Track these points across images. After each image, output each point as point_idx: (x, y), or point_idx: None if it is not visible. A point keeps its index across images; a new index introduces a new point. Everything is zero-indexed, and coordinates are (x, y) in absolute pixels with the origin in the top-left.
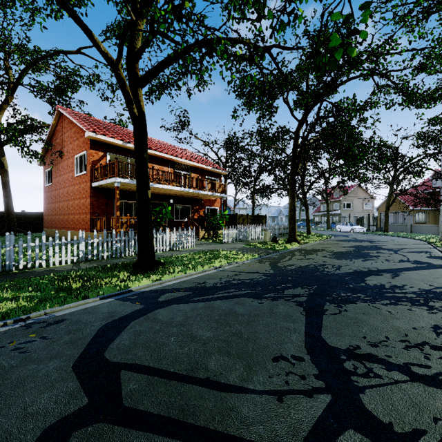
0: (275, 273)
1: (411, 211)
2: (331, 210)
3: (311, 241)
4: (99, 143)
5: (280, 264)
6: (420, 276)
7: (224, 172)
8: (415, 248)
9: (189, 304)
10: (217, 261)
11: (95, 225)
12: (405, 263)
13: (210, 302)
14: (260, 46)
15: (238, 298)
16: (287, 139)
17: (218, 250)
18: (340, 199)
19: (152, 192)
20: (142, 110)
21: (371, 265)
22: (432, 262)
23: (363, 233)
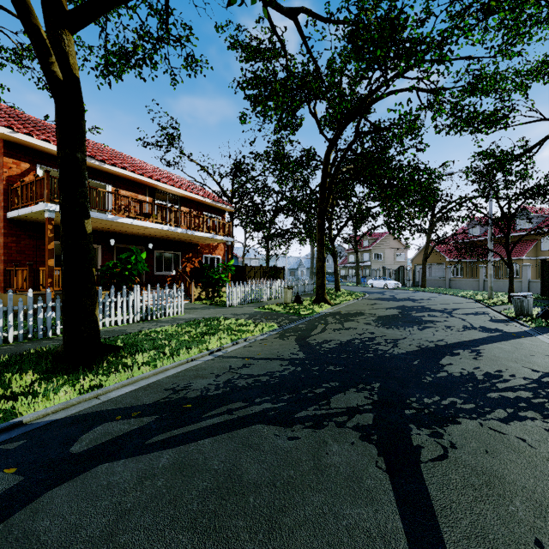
0: (308, 359)
1: (448, 263)
2: (361, 262)
3: (343, 301)
4: (21, 147)
5: (312, 339)
6: (507, 353)
7: (230, 208)
8: (468, 309)
9: (139, 460)
10: (215, 338)
11: (12, 281)
12: (473, 331)
13: (188, 448)
14: (282, 6)
15: (248, 428)
16: (313, 167)
17: (218, 318)
18: (371, 249)
19: (118, 231)
20: (73, 72)
21: (435, 336)
22: (502, 329)
23: (398, 289)
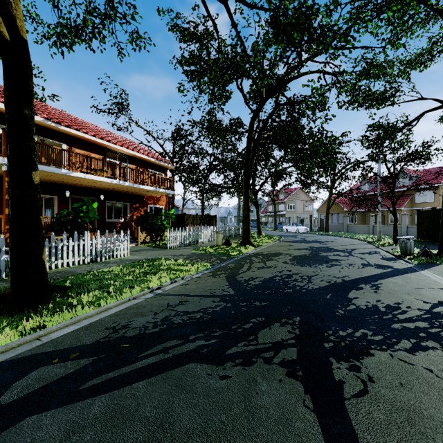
0: (237, 295)
1: (345, 213)
2: (277, 211)
3: (264, 243)
4: None
5: (240, 277)
6: (400, 287)
7: (171, 166)
8: (363, 249)
9: (69, 410)
10: (156, 277)
11: None
12: (370, 268)
13: (121, 393)
14: None
15: (182, 368)
16: (240, 133)
17: (160, 259)
18: (285, 201)
19: (72, 184)
20: (20, 34)
21: (341, 273)
22: (393, 266)
23: (307, 233)
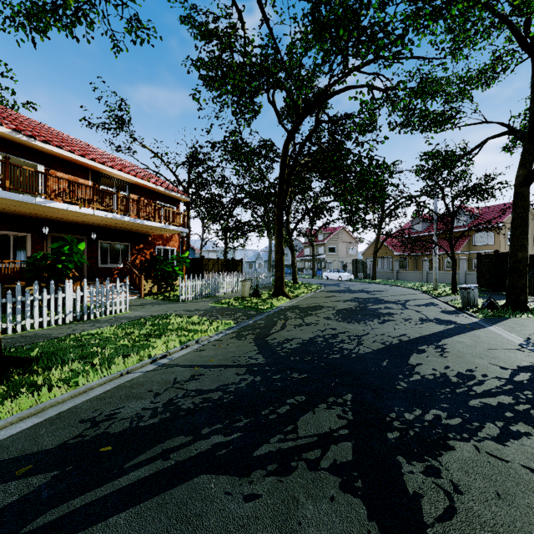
0: (268, 364)
1: (395, 257)
2: (316, 255)
3: (301, 293)
4: None
5: (272, 338)
6: (469, 348)
7: (185, 197)
8: (418, 300)
9: None
10: (161, 341)
11: None
12: (430, 324)
13: None
14: None
15: (188, 484)
16: (272, 158)
17: (169, 315)
18: (325, 243)
19: (52, 217)
20: None
21: (396, 331)
22: (456, 320)
23: (352, 280)
